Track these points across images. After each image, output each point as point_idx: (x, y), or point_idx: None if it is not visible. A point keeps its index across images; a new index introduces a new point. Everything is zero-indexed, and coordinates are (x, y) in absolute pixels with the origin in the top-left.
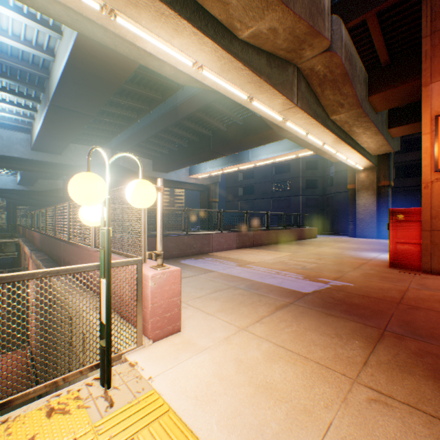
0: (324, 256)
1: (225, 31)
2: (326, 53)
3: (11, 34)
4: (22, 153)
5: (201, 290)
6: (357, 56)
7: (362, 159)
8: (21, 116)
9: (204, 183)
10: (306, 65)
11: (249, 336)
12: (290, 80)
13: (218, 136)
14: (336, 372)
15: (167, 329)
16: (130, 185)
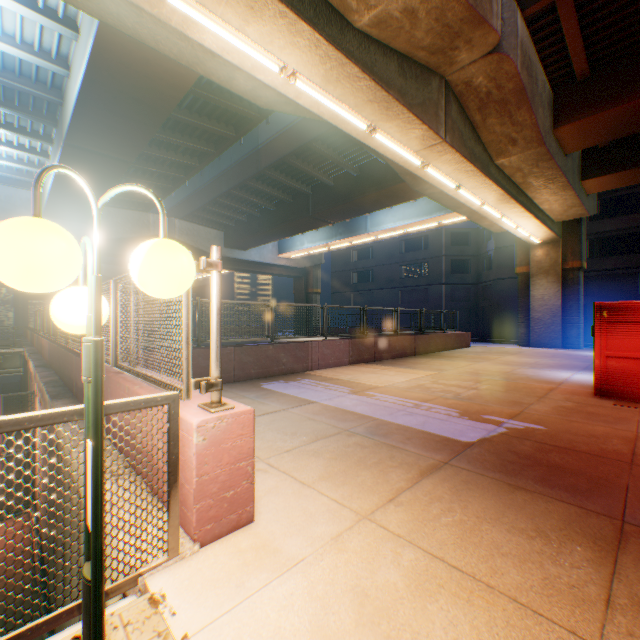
0: (487, 377)
1: (332, 13)
2: (493, 56)
3: (0, 33)
4: None
5: (292, 437)
6: (539, 63)
7: (540, 228)
8: (26, 164)
9: (300, 266)
10: (460, 77)
11: (378, 534)
12: (434, 100)
13: (321, 194)
14: (556, 625)
15: (228, 520)
16: (137, 250)
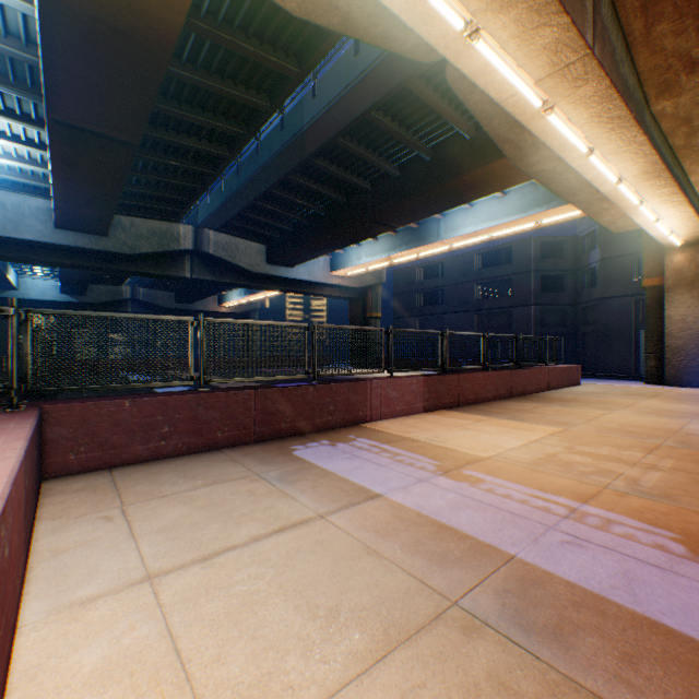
0: (653, 441)
1: None
2: None
3: None
4: (39, 233)
5: (326, 631)
6: None
7: (690, 221)
8: (27, 163)
9: (356, 286)
10: None
11: None
12: None
13: (383, 189)
14: None
15: None
16: None
